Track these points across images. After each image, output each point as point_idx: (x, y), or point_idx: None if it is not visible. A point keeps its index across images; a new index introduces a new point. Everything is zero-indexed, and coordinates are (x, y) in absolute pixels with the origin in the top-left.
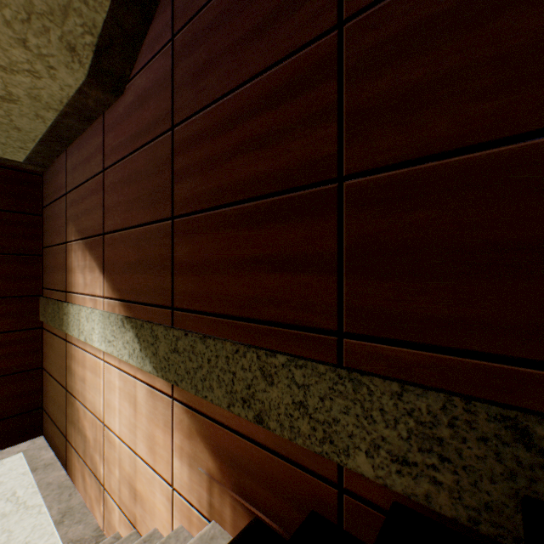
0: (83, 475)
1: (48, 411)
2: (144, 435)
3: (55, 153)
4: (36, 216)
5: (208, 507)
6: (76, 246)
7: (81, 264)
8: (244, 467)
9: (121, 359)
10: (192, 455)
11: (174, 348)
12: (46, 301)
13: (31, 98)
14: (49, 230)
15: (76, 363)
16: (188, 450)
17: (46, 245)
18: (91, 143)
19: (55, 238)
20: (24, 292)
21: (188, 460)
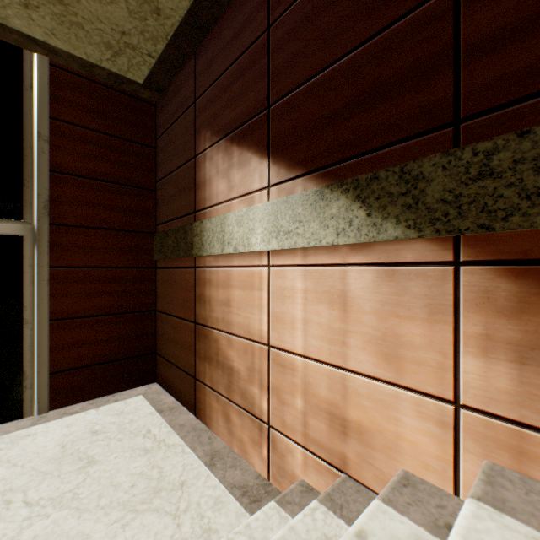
0: (226, 415)
1: (163, 355)
2: (369, 340)
3: (180, 61)
4: (150, 148)
5: None
6: (212, 151)
7: (221, 169)
8: None
9: (317, 245)
10: (528, 341)
11: (477, 174)
12: (163, 235)
13: None
14: (166, 159)
15: (212, 287)
16: (511, 337)
17: (161, 177)
18: (241, 12)
19: (176, 162)
20: (140, 228)
21: (511, 352)
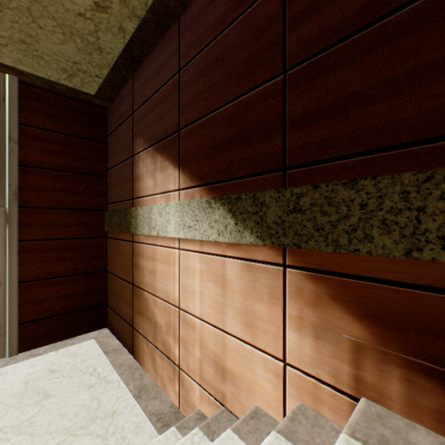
0: (153, 358)
1: (112, 307)
2: (237, 312)
3: (122, 81)
4: (102, 143)
5: (352, 382)
6: (144, 155)
7: (150, 169)
8: (433, 330)
9: (207, 239)
10: (320, 324)
11: (293, 208)
12: (111, 213)
13: (121, 2)
14: (113, 153)
15: (144, 259)
16: (312, 320)
17: (110, 167)
18: (162, 54)
19: (120, 157)
20: (93, 206)
21: (312, 330)
